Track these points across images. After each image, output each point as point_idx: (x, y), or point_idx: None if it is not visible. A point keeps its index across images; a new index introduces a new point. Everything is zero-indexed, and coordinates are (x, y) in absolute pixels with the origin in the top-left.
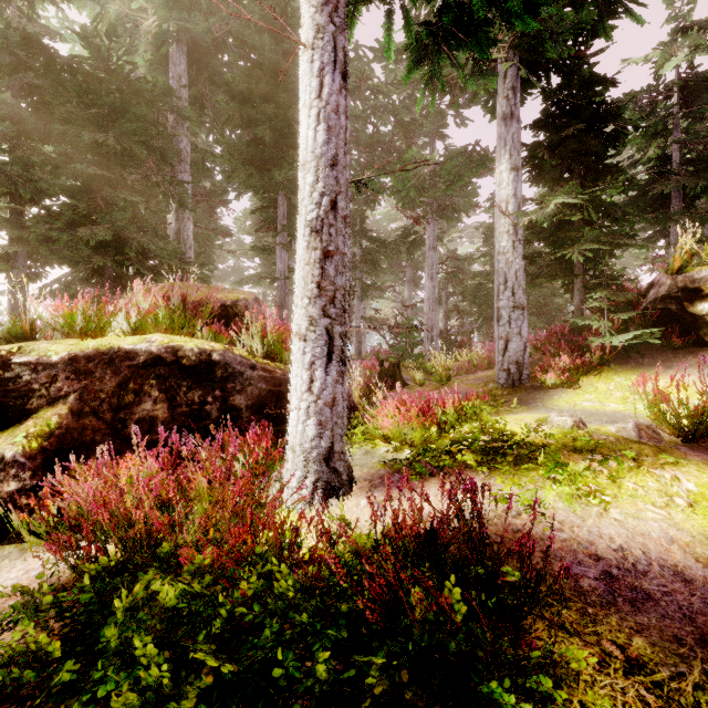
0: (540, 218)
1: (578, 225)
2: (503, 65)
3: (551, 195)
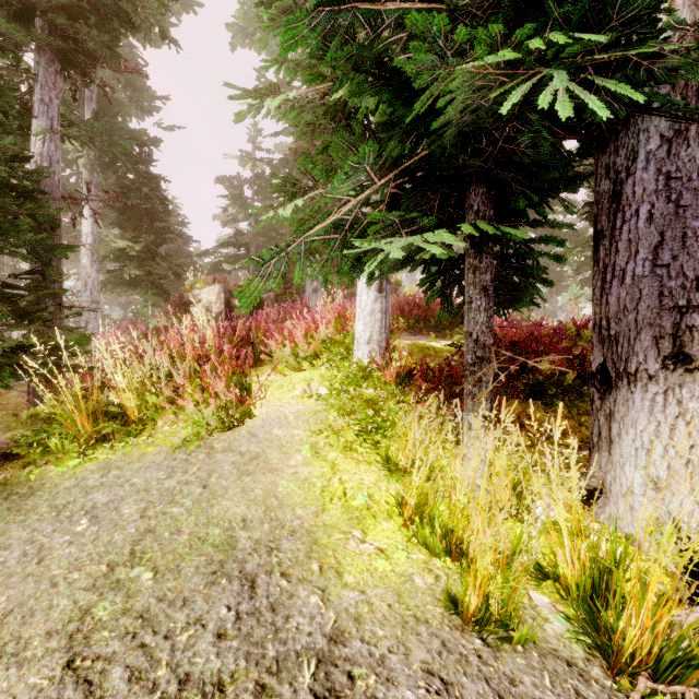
0: (108, 250)
1: (144, 257)
2: (71, 156)
3: (117, 237)
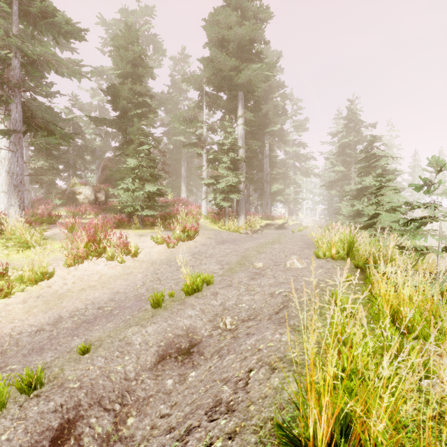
0: (35, 165)
1: (45, 168)
2: None
3: (38, 159)
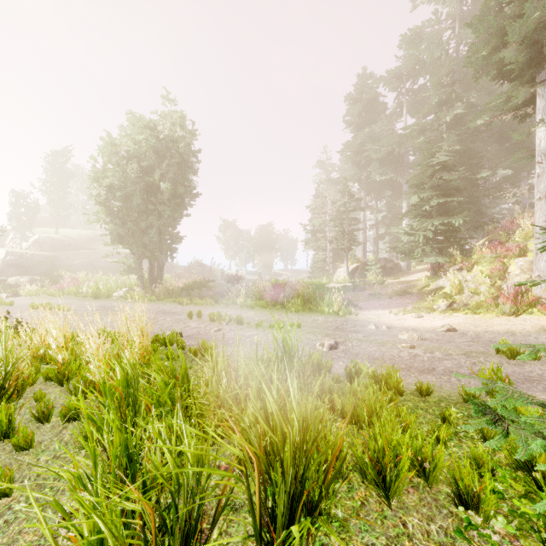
0: None
1: None
2: None
3: None
